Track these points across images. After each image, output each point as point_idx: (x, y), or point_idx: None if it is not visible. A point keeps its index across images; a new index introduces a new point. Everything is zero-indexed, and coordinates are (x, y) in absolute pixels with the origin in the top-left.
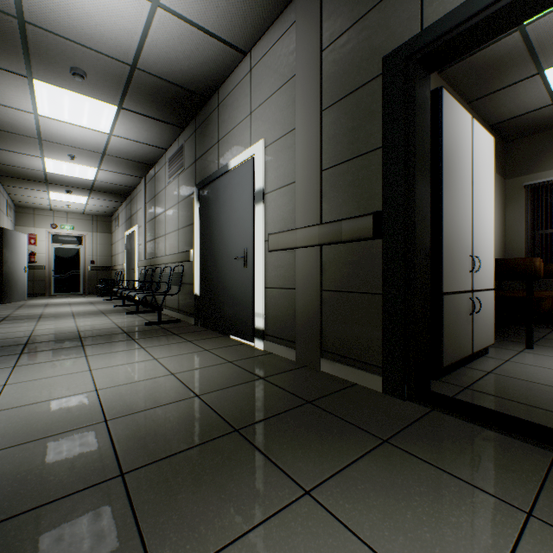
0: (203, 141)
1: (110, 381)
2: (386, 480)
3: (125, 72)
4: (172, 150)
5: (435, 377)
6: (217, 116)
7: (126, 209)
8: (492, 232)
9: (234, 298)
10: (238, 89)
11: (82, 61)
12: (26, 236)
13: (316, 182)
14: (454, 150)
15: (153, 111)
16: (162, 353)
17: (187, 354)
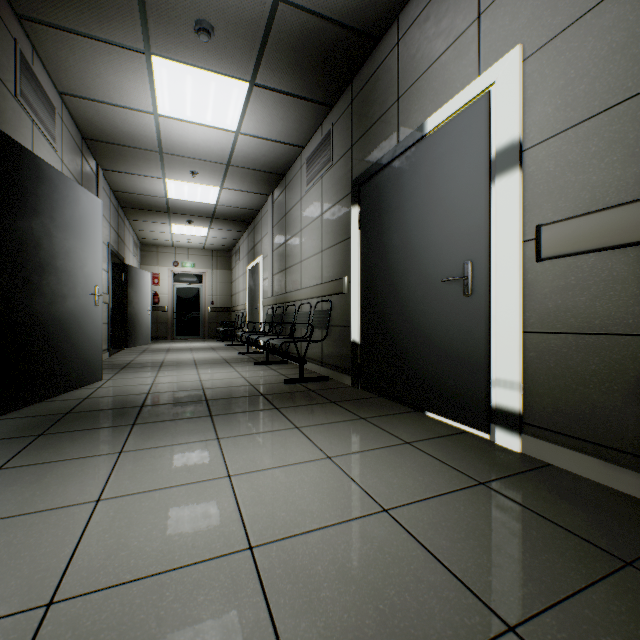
0: (366, 111)
1: (269, 517)
2: None
3: (264, 12)
4: (311, 146)
5: None
6: (394, 60)
7: (248, 239)
8: None
9: (437, 350)
10: None
11: (209, 5)
12: (149, 274)
13: None
14: None
15: (294, 83)
16: (333, 444)
17: (378, 451)
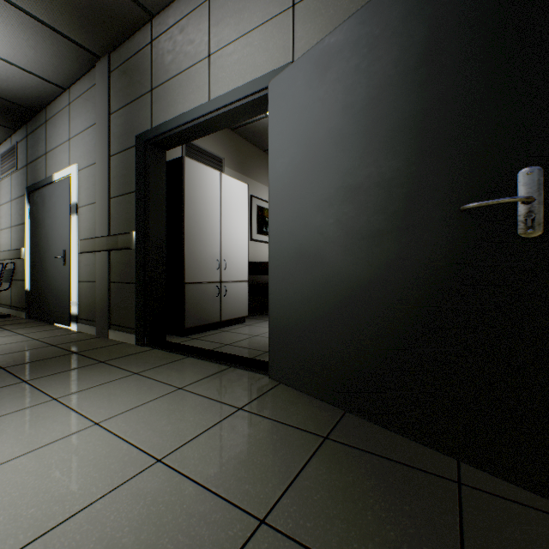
0: (34, 148)
1: None
2: (79, 373)
3: None
4: (5, 147)
5: (183, 335)
6: (45, 130)
7: None
8: (246, 244)
9: (57, 291)
10: (61, 115)
11: None
12: None
13: (106, 206)
14: (199, 195)
15: None
16: None
17: None
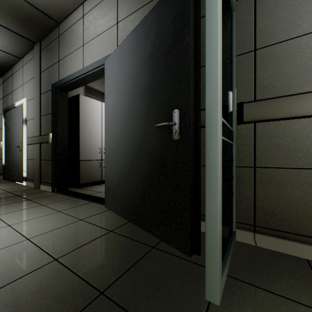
0: (7, 89)
1: None
2: (15, 205)
3: None
4: None
5: (79, 187)
6: (12, 79)
7: None
8: None
9: (17, 164)
10: (19, 72)
11: None
12: None
13: (39, 120)
14: (88, 114)
15: None
16: None
17: None
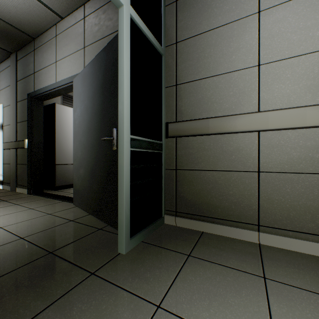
0: None
1: None
2: None
3: None
4: None
5: (55, 189)
6: None
7: None
8: None
9: None
10: None
11: None
12: None
13: (15, 126)
14: (64, 121)
15: None
16: None
17: None
